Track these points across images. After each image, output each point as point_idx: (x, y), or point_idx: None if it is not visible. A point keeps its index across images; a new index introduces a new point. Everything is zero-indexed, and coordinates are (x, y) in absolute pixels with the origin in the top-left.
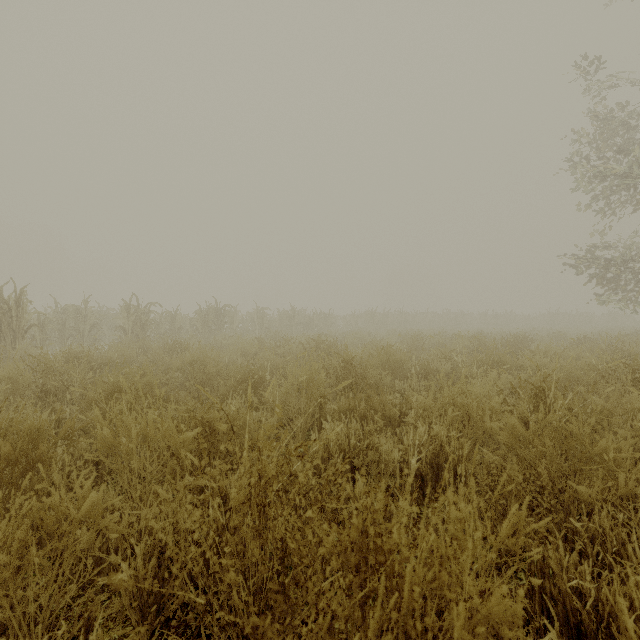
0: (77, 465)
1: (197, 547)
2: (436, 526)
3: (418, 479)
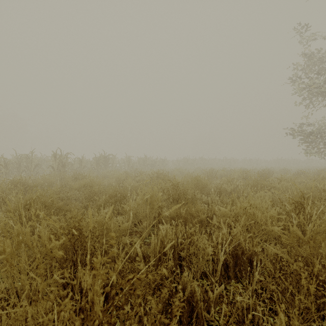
0: None
1: None
2: (242, 308)
3: (224, 266)
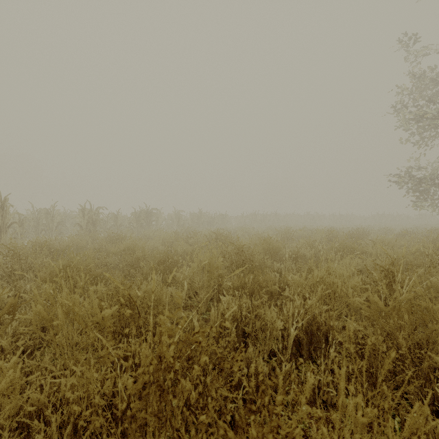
0: (1, 343)
1: (111, 410)
2: (313, 386)
3: (296, 343)
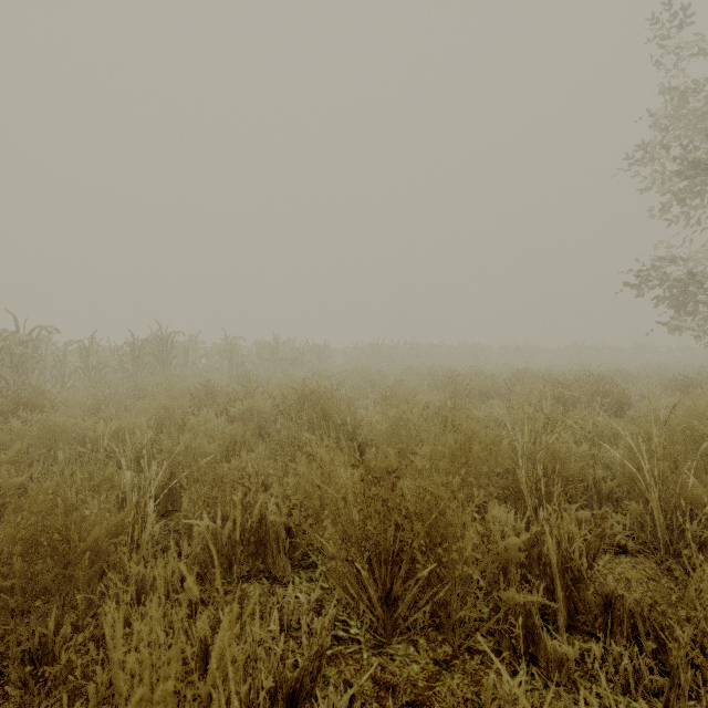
0: None
1: None
2: None
3: None
